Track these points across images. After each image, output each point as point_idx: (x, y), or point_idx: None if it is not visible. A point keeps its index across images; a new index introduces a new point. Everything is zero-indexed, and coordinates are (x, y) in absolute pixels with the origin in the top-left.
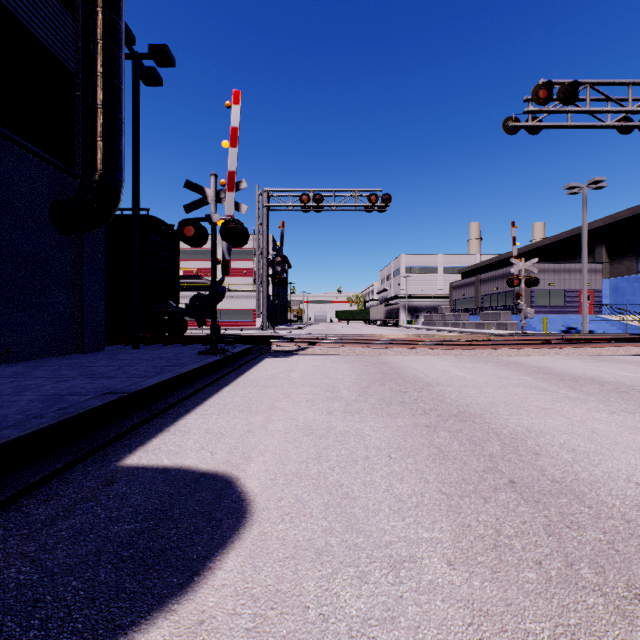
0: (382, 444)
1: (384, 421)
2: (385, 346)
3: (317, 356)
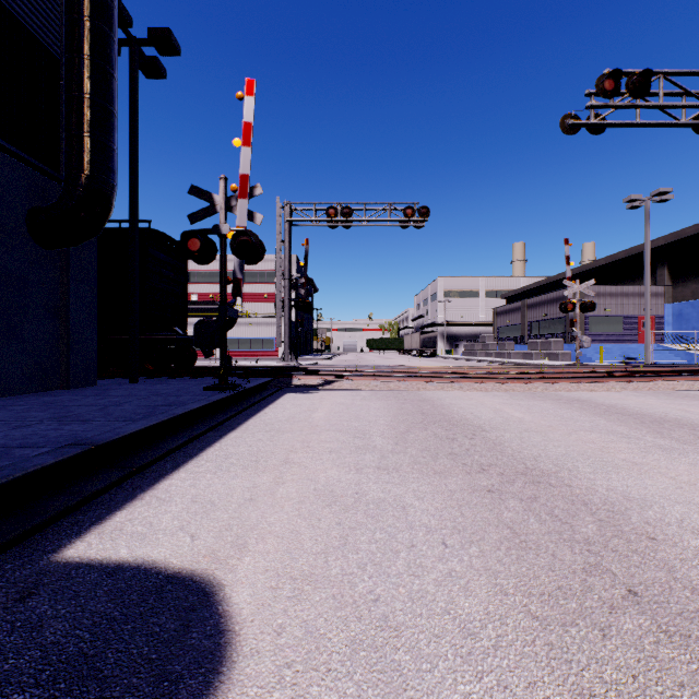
0: (431, 521)
1: (431, 483)
2: (424, 380)
3: (345, 391)
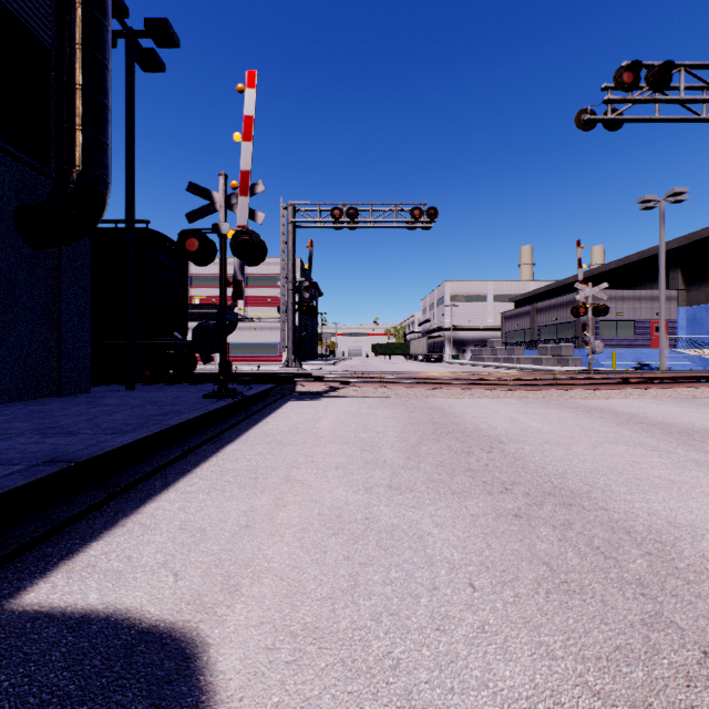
0: (454, 555)
1: (450, 505)
2: (433, 386)
3: (351, 399)
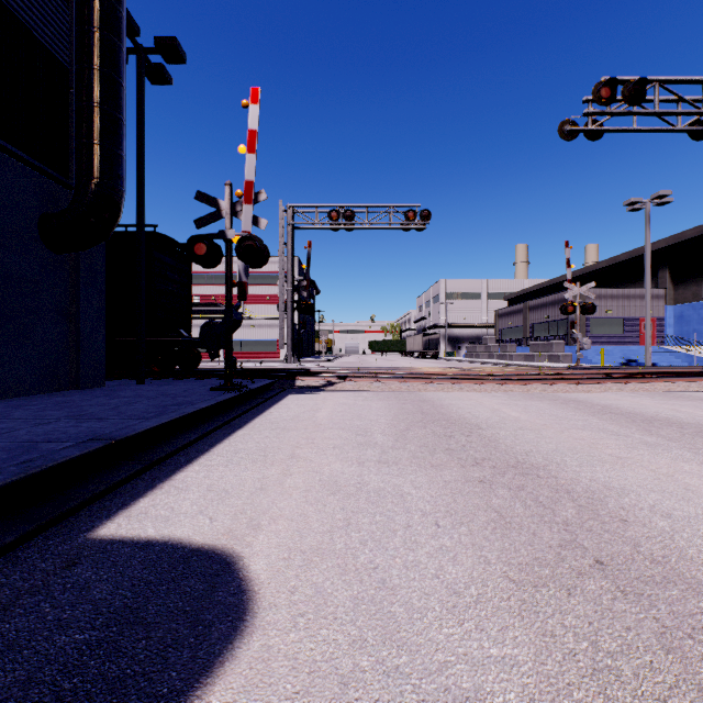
0: (427, 506)
1: (428, 474)
2: (425, 381)
3: (347, 392)
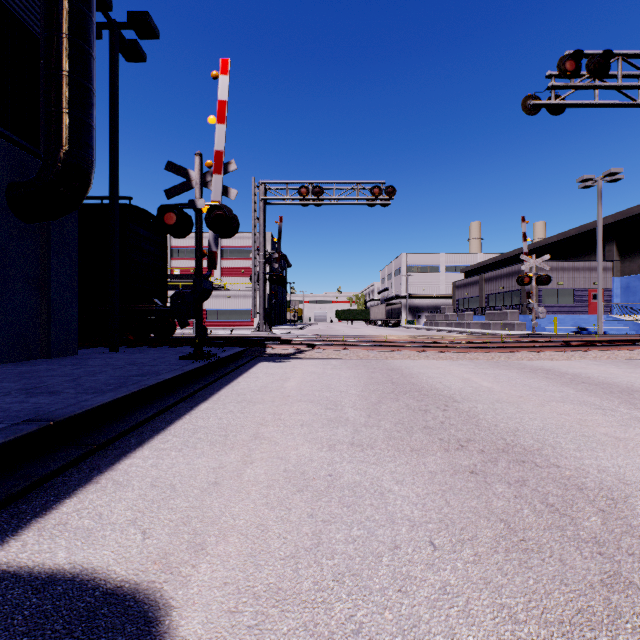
0: (414, 512)
1: (409, 462)
2: (391, 349)
3: (316, 360)
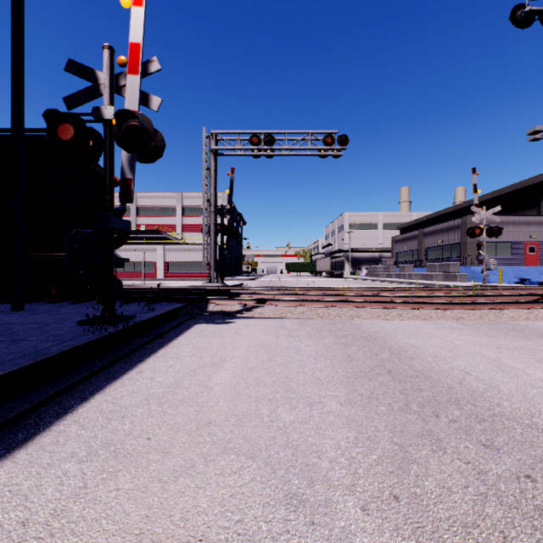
0: None
1: None
2: (355, 305)
3: (267, 321)
